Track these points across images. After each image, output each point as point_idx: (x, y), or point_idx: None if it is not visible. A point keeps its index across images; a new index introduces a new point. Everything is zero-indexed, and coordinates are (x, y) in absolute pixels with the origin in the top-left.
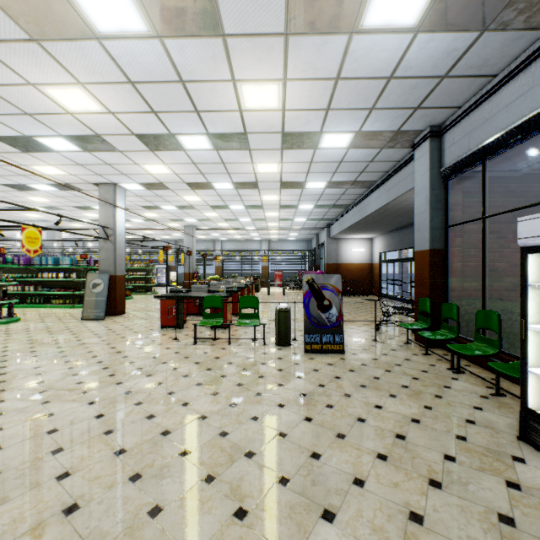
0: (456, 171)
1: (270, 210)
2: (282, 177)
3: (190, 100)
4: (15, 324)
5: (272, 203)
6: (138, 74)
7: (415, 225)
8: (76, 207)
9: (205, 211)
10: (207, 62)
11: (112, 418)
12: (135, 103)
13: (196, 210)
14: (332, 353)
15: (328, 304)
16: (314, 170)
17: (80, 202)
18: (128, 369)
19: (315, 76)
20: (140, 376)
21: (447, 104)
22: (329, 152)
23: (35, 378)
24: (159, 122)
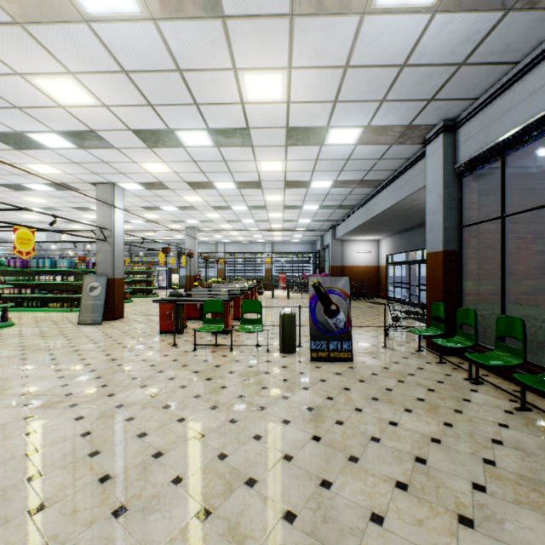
0: (473, 167)
1: (274, 211)
2: (286, 176)
3: (188, 92)
4: (9, 329)
5: (276, 204)
6: (132, 62)
7: (427, 225)
8: (74, 208)
9: (207, 212)
10: (205, 47)
11: (100, 436)
12: (130, 95)
13: (197, 211)
14: (339, 361)
15: (336, 308)
16: (319, 169)
17: (78, 203)
18: (122, 379)
19: (323, 64)
20: (134, 387)
21: (463, 95)
22: (336, 149)
23: (22, 389)
24: (156, 116)
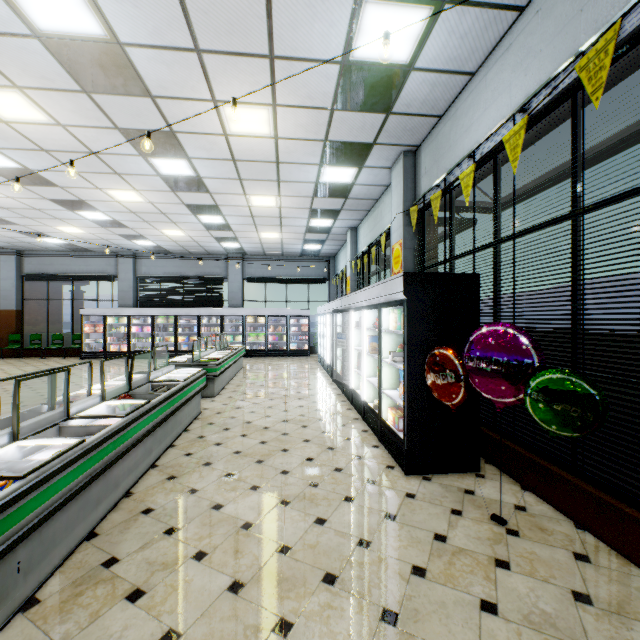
0: (36, 278)
1: None
2: None
3: None
4: None
5: None
6: None
7: (2, 296)
8: None
9: None
10: None
11: None
12: None
13: None
14: None
15: None
16: None
17: None
18: None
19: (3, 234)
20: None
21: (34, 249)
22: None
23: None
24: None
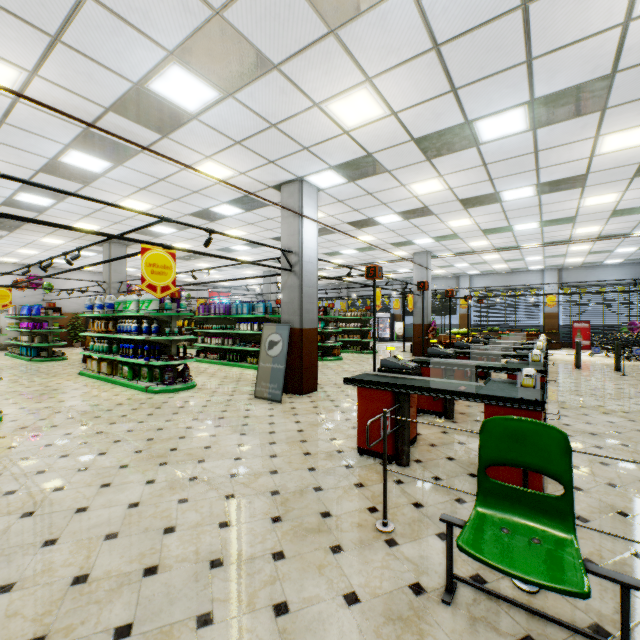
0: None
1: (600, 188)
2: None
3: None
4: (182, 394)
5: (620, 162)
6: None
7: None
8: (275, 239)
9: (449, 216)
10: None
11: None
12: None
13: (432, 217)
14: None
15: None
16: None
17: (276, 230)
18: None
19: None
20: None
21: None
22: None
23: None
24: None
